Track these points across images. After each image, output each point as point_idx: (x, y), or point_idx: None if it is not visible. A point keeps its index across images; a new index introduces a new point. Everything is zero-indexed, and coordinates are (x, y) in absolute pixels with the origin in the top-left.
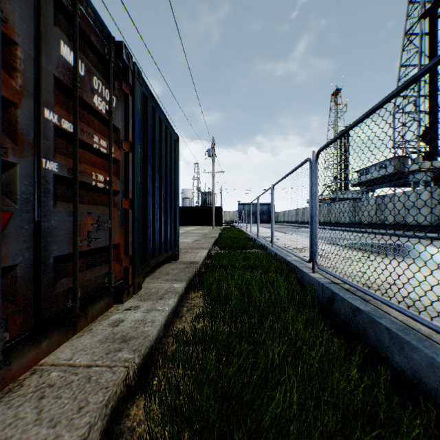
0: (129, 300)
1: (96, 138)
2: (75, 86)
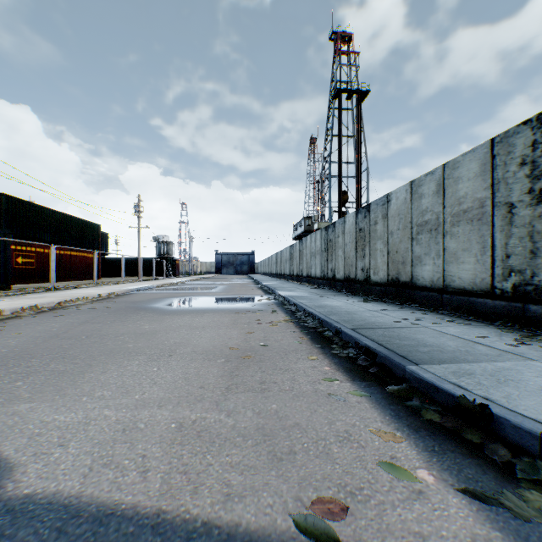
0: None
1: None
2: None
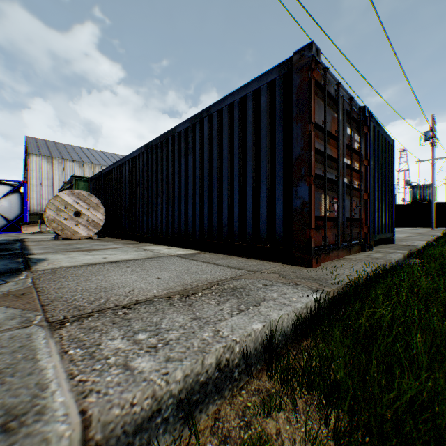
0: (367, 252)
1: (355, 163)
2: (350, 143)
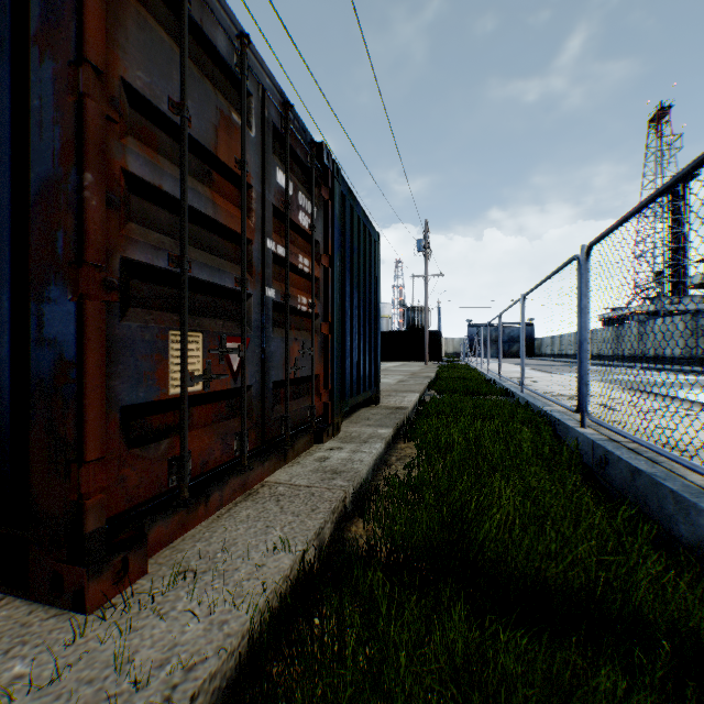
0: (329, 442)
1: (300, 258)
2: (286, 209)
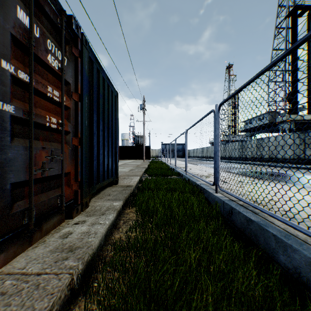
0: (78, 216)
1: (50, 88)
2: (30, 44)
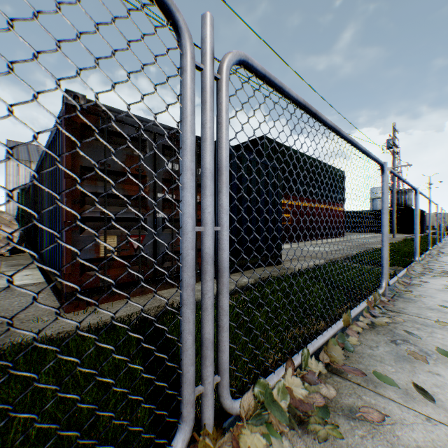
0: None
1: None
2: (172, 177)
